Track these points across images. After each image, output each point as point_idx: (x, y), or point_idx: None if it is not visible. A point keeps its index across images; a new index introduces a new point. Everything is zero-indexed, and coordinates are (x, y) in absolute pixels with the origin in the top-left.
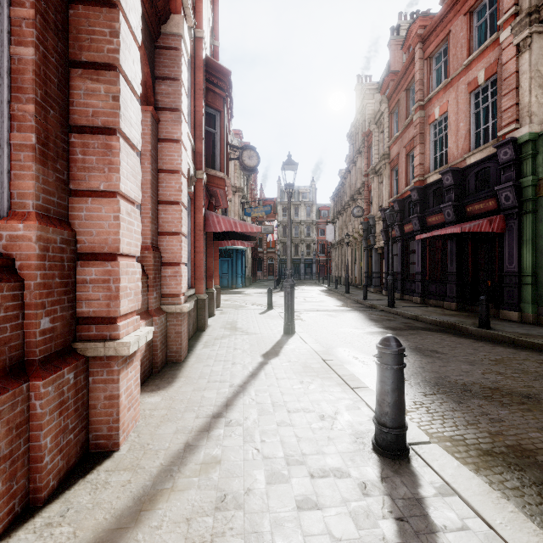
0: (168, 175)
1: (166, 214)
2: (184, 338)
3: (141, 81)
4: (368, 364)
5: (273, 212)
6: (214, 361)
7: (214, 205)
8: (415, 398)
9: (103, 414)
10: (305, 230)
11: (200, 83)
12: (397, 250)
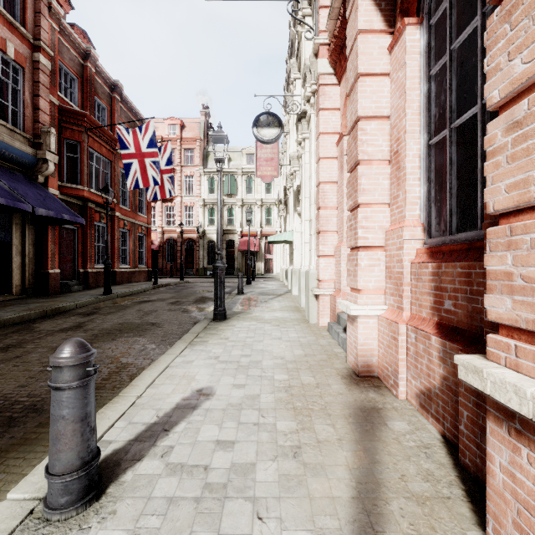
0: None
1: None
2: None
3: None
4: None
5: None
6: None
7: None
8: None
9: None
10: None
11: None
12: None
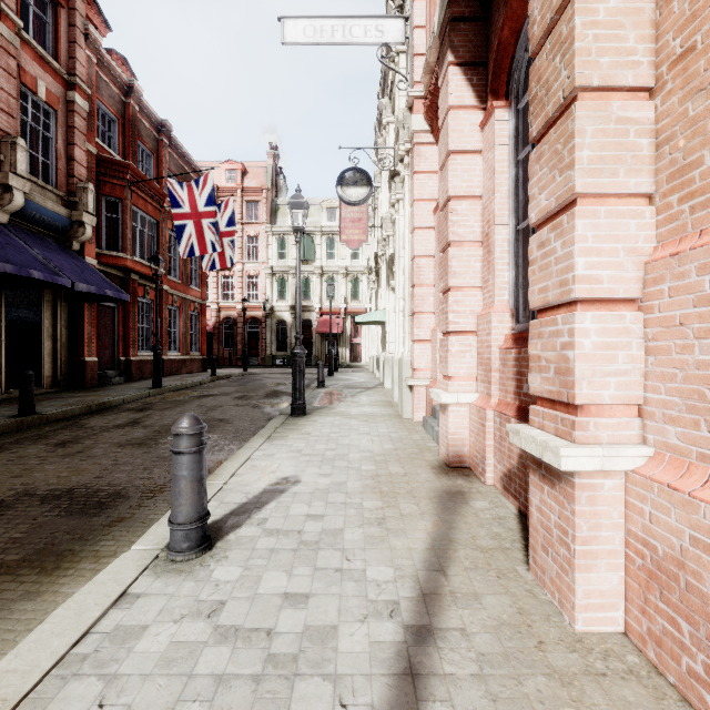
0: None
1: None
2: None
3: None
4: None
5: None
6: None
7: None
8: None
9: None
10: None
11: None
12: None
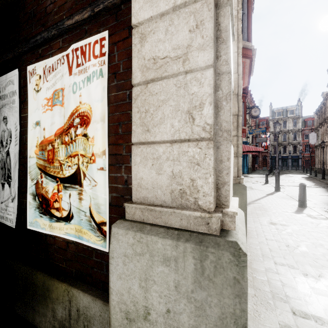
0: None
1: None
2: None
3: None
4: (311, 201)
5: (266, 126)
6: (249, 194)
7: None
8: (322, 206)
9: None
10: (292, 136)
11: None
12: None
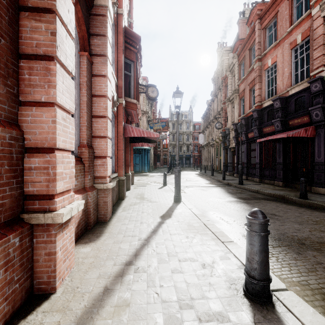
0: (98, 98)
1: (97, 124)
2: (109, 206)
3: (80, 35)
4: (230, 223)
5: (166, 126)
6: (128, 220)
7: (130, 121)
8: None
9: (43, 266)
10: (186, 137)
11: (121, 43)
12: (243, 149)
